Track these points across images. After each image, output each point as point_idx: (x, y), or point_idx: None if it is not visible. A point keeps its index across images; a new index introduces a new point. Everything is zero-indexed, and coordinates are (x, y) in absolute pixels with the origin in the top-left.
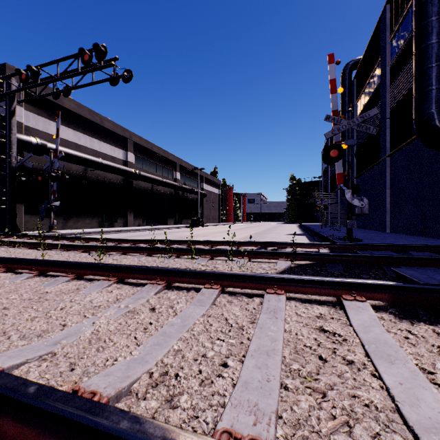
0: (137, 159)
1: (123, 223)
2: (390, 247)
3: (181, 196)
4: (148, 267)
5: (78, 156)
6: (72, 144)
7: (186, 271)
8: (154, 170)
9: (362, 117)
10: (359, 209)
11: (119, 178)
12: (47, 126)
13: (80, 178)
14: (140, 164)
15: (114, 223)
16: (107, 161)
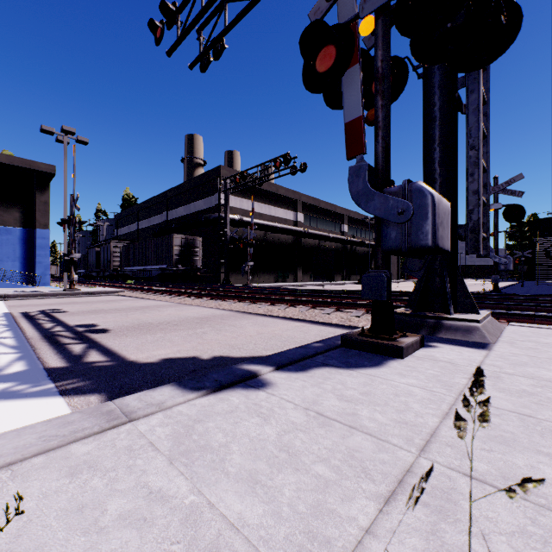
0: (305, 218)
1: (293, 278)
2: (494, 296)
3: (349, 250)
4: (324, 295)
5: (262, 224)
6: (256, 214)
7: (338, 296)
8: (321, 225)
9: (507, 183)
10: (502, 266)
11: (290, 237)
12: (241, 203)
13: (261, 241)
14: (308, 222)
15: (286, 279)
16: (281, 224)
